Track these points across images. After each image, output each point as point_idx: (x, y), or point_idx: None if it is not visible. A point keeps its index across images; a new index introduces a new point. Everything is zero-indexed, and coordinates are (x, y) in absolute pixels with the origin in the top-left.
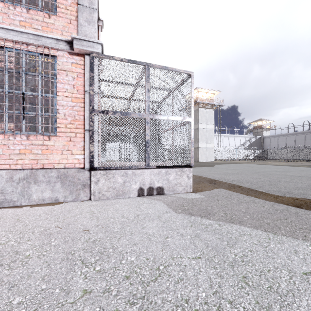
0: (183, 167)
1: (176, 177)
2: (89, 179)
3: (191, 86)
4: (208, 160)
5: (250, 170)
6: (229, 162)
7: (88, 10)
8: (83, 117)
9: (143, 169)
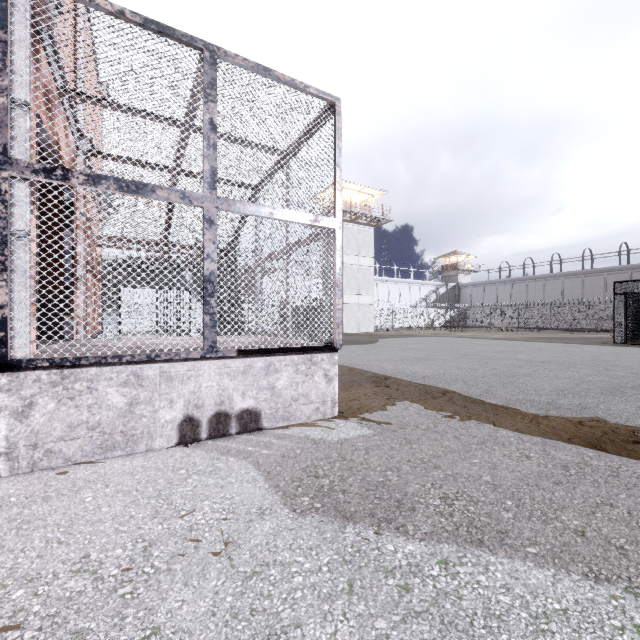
0: (314, 352)
1: (296, 380)
2: None
3: (336, 136)
4: (362, 329)
5: (448, 351)
6: (402, 332)
7: None
8: None
9: (195, 362)
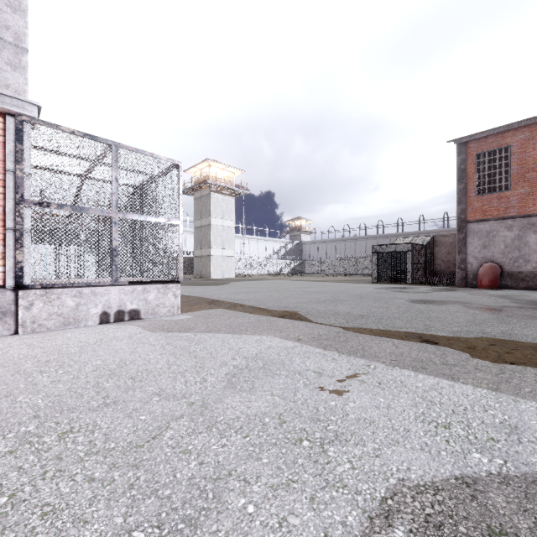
0: (168, 283)
1: (158, 296)
2: (13, 303)
3: (179, 180)
4: (226, 275)
5: (270, 288)
6: (255, 278)
7: (12, 49)
8: (3, 209)
9: (108, 287)
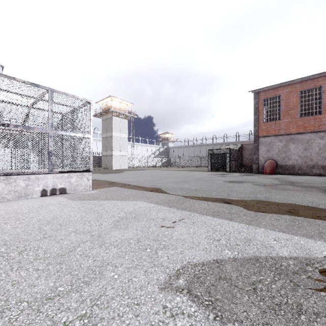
0: (83, 172)
1: (78, 180)
2: None
3: (90, 111)
4: (122, 167)
5: (148, 174)
6: (140, 168)
7: None
8: None
9: (46, 174)
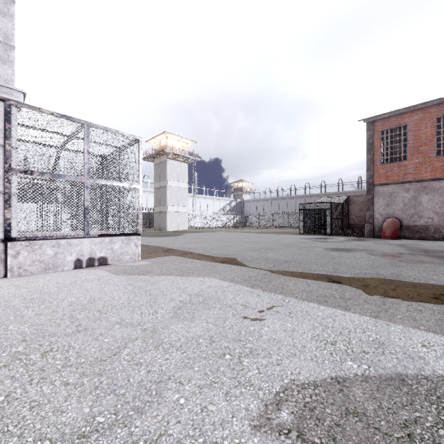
0: (130, 235)
1: (122, 246)
2: (3, 252)
3: (140, 152)
4: (180, 228)
5: (216, 238)
6: (205, 230)
7: (2, 46)
8: None
9: (81, 239)
